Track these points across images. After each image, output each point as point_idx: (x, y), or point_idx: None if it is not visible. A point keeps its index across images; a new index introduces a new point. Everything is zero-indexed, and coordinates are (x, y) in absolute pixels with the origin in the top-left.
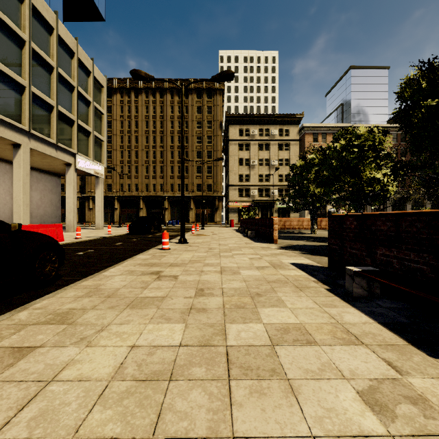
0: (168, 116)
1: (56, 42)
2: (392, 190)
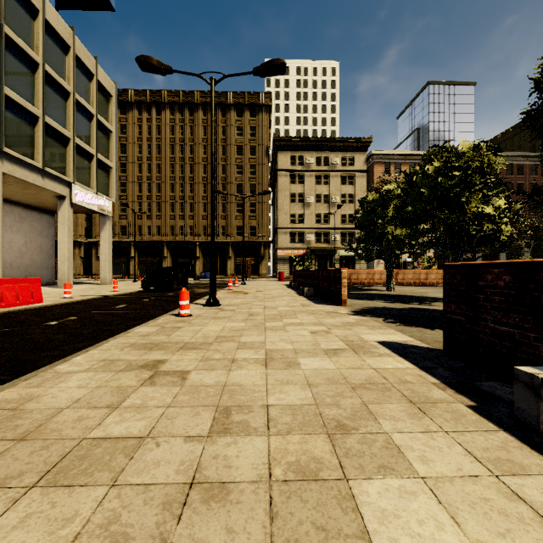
0: (200, 139)
1: (42, 30)
2: (507, 230)
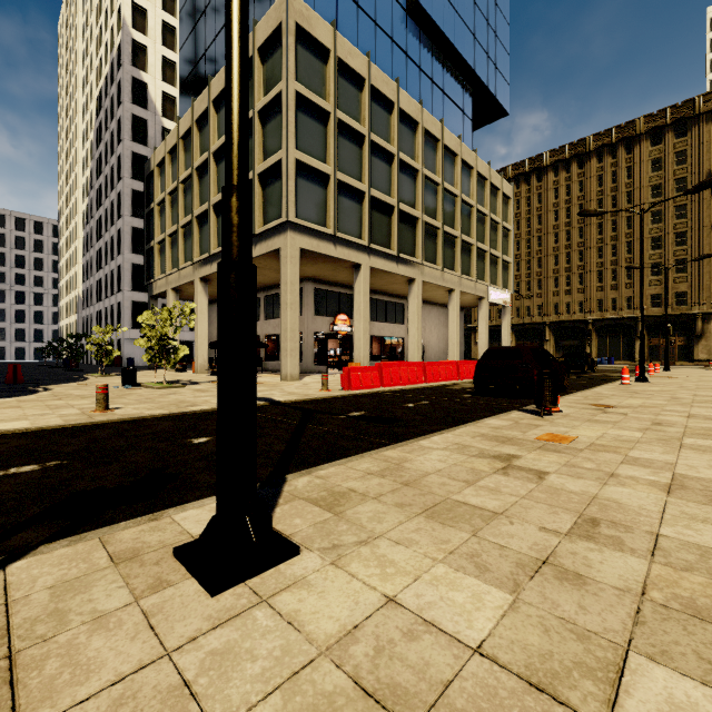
0: (592, 194)
1: (475, 181)
2: None
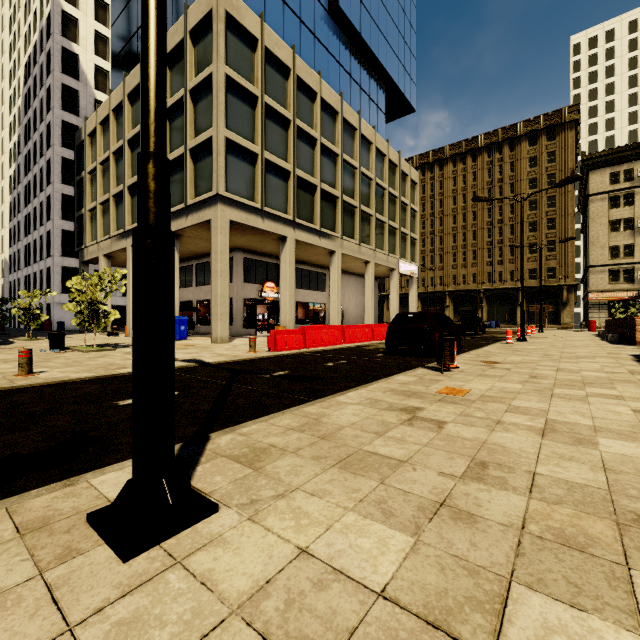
0: (483, 184)
1: (388, 167)
2: None
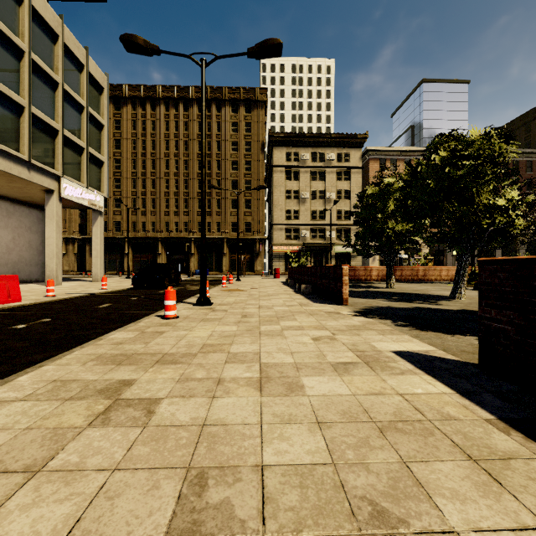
0: (194, 135)
1: (28, 16)
2: (520, 224)
